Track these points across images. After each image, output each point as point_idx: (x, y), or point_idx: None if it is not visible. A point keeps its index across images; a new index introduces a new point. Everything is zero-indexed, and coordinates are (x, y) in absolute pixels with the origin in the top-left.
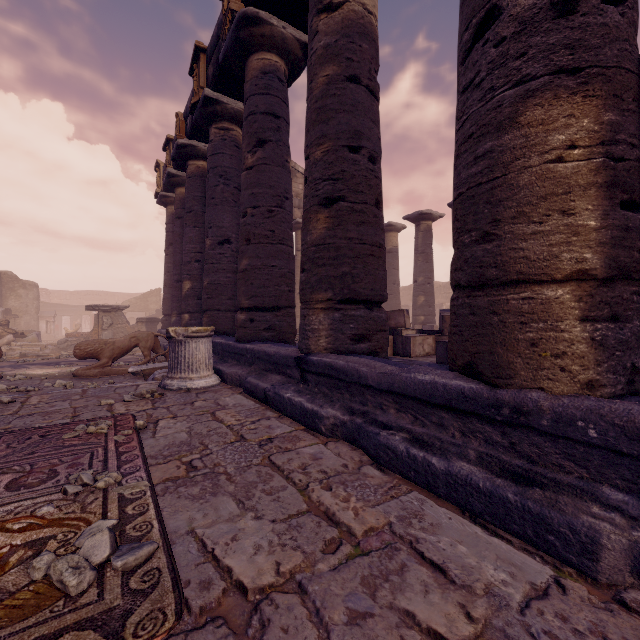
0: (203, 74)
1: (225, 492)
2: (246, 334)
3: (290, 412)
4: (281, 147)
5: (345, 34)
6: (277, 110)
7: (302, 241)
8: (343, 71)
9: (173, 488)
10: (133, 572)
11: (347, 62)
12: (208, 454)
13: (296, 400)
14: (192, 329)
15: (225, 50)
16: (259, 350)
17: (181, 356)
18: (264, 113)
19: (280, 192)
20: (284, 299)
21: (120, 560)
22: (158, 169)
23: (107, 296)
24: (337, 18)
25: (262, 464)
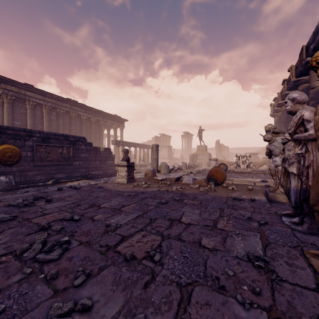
0: (285, 86)
1: None
2: None
3: None
4: None
5: (316, 94)
6: None
7: None
8: (315, 102)
9: None
10: None
11: (316, 100)
12: None
13: None
14: None
15: (291, 86)
16: None
17: None
18: None
19: None
20: None
21: None
22: (271, 106)
23: (247, 149)
24: (314, 91)
25: None
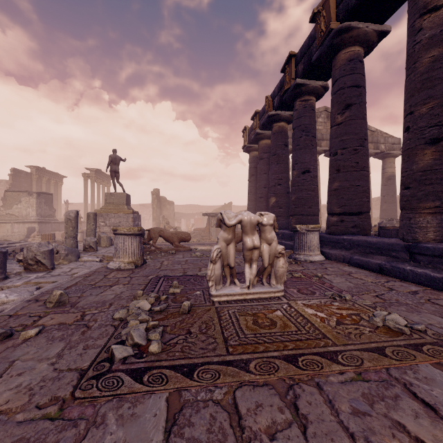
0: (293, 70)
1: (424, 312)
2: (338, 230)
3: (412, 278)
4: (362, 106)
5: None
6: (359, 82)
7: (405, 169)
8: None
9: (387, 306)
10: (425, 332)
11: None
12: (382, 294)
13: (419, 271)
14: (311, 226)
15: (319, 53)
16: (358, 240)
17: (304, 242)
18: (350, 87)
19: (362, 136)
20: (365, 207)
21: (417, 326)
22: (245, 131)
23: (199, 207)
24: (441, 15)
25: (429, 303)
